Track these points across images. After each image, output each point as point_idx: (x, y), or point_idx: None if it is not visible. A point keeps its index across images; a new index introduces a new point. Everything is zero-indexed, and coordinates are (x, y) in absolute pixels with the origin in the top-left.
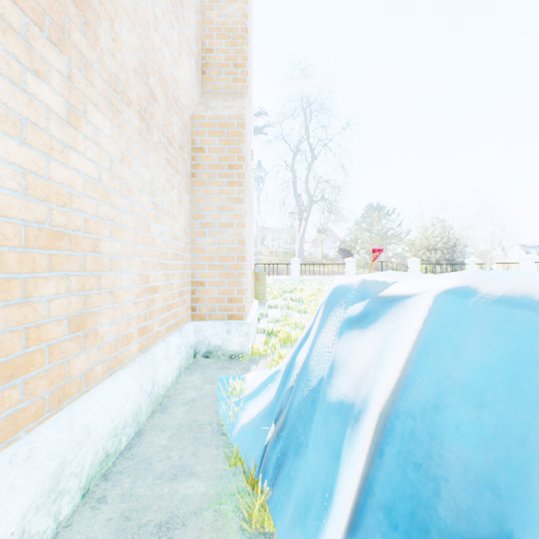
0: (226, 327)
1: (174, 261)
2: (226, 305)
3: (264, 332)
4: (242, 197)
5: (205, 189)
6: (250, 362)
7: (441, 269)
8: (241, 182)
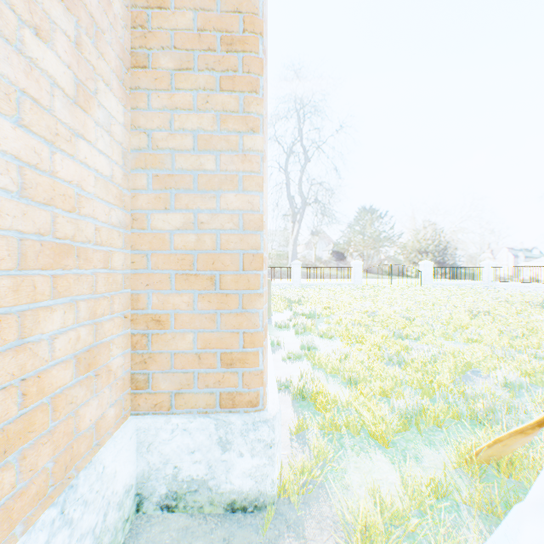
0: (217, 432)
1: (55, 269)
2: (217, 371)
3: (283, 388)
4: (255, 116)
5: (166, 93)
6: (281, 534)
7: (455, 273)
8: (253, 79)
